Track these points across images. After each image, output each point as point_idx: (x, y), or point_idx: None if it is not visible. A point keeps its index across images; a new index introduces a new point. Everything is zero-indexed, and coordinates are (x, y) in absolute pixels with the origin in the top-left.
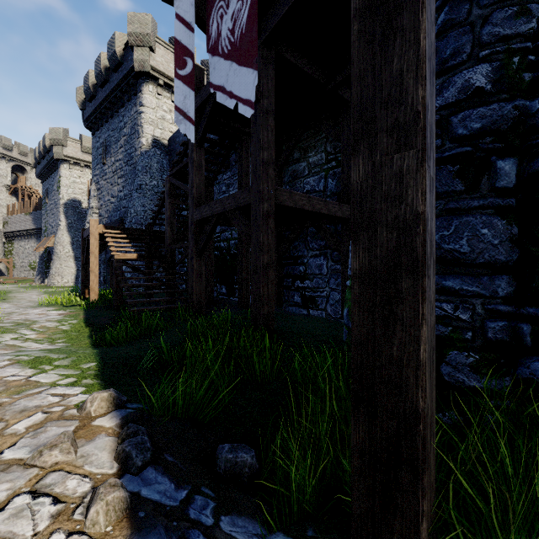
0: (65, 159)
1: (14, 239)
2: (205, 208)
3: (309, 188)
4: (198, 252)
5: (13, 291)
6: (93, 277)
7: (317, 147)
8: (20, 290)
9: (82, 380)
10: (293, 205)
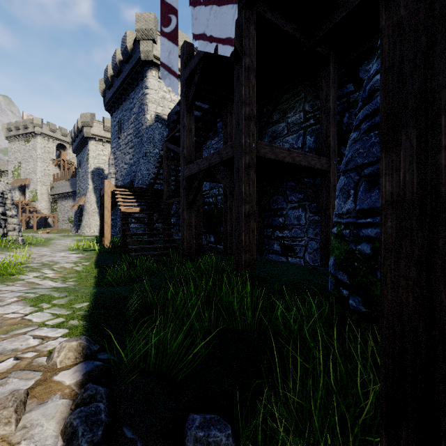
0: (92, 137)
1: (58, 200)
2: (194, 165)
3: (288, 146)
4: (188, 205)
5: (55, 239)
6: (107, 227)
7: (296, 108)
8: (60, 238)
9: (70, 321)
10: (274, 157)
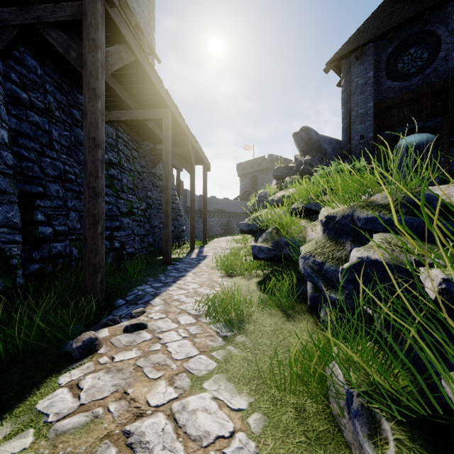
0: None
1: None
2: None
3: None
4: None
5: None
6: None
7: None
8: None
9: (0, 439)
10: None
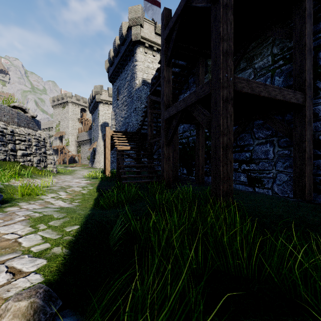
0: (101, 101)
1: (81, 145)
2: (172, 108)
3: None
4: (167, 142)
5: (78, 170)
6: (107, 161)
7: (263, 53)
8: (81, 170)
9: (54, 248)
10: (250, 92)
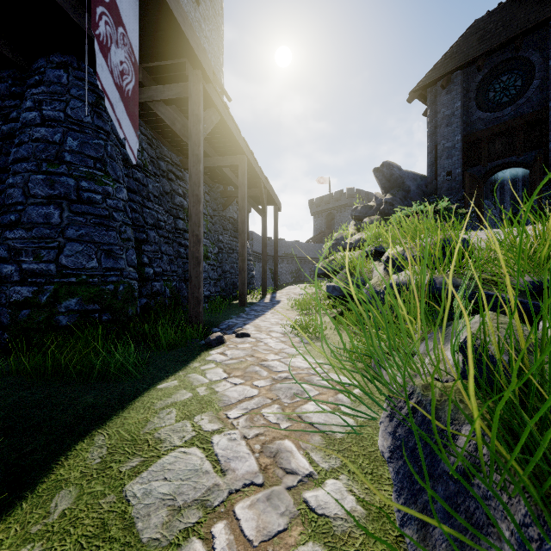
0: None
1: None
2: None
3: None
4: None
5: None
6: None
7: None
8: None
9: (198, 366)
10: None
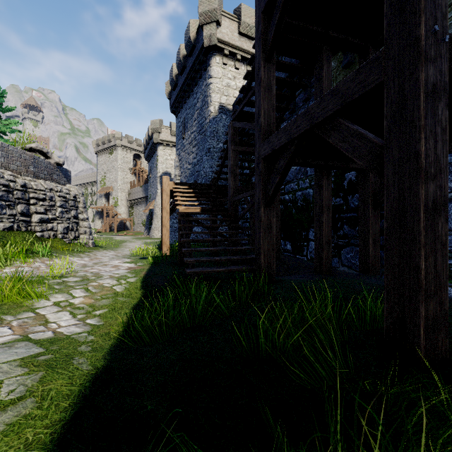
0: (160, 142)
1: (134, 205)
2: (278, 135)
3: None
4: (266, 199)
5: (128, 241)
6: (165, 231)
7: None
8: (132, 241)
9: None
10: None
